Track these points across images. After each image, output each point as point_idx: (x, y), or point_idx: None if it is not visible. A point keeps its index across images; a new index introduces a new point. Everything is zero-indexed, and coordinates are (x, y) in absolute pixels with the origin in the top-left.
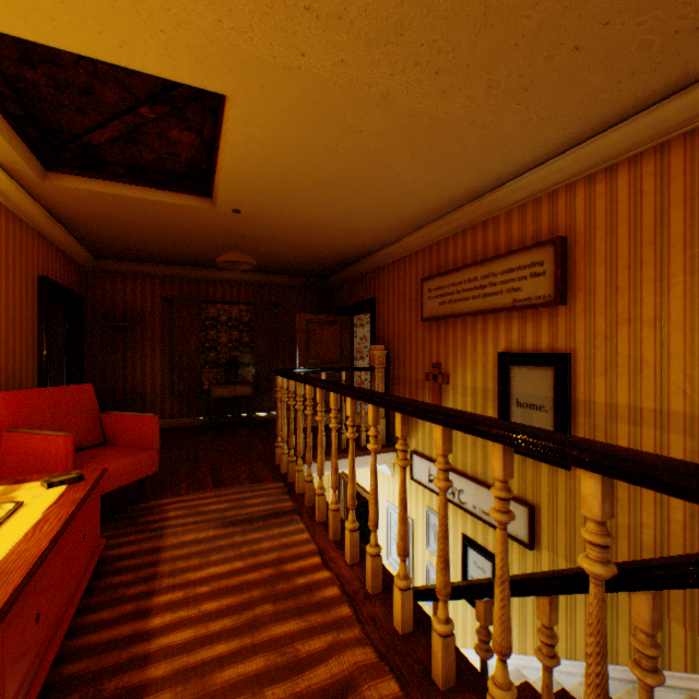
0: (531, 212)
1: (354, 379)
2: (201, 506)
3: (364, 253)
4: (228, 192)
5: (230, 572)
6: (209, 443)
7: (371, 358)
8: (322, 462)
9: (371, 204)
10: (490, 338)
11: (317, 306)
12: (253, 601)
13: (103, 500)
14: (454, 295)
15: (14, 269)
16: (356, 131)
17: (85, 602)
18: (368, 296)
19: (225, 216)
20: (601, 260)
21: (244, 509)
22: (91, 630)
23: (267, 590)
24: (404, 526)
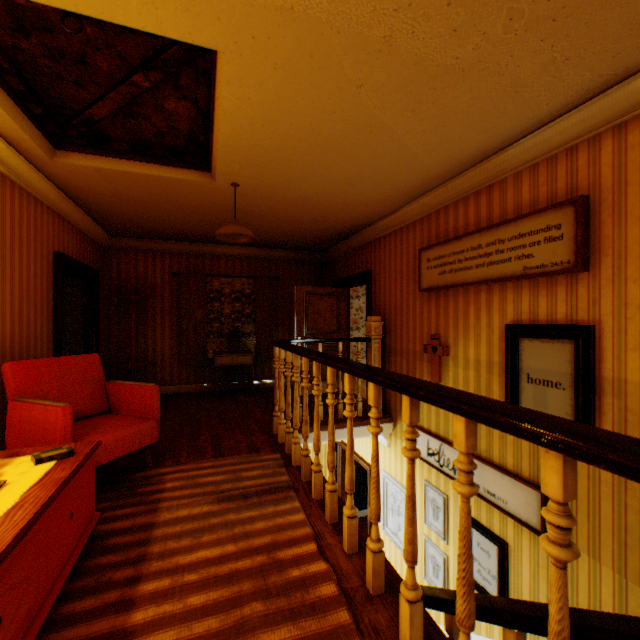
0: (544, 171)
1: (350, 349)
2: (198, 477)
3: (360, 226)
4: (226, 164)
5: (221, 558)
6: (211, 410)
7: (368, 329)
8: (318, 438)
9: (369, 173)
10: (496, 308)
11: (314, 279)
12: (243, 596)
13: (107, 467)
14: (456, 264)
15: (28, 244)
16: (354, 87)
17: (70, 586)
18: (364, 268)
19: (224, 191)
20: (634, 219)
21: (239, 482)
22: (69, 623)
23: (257, 583)
24: (412, 528)
